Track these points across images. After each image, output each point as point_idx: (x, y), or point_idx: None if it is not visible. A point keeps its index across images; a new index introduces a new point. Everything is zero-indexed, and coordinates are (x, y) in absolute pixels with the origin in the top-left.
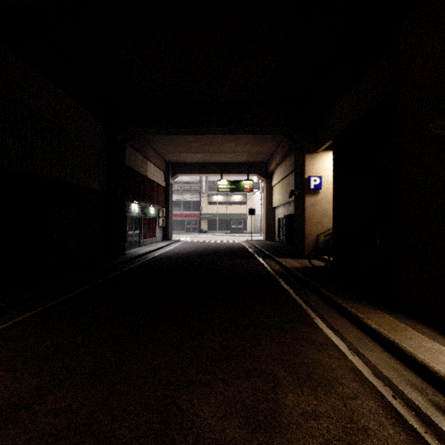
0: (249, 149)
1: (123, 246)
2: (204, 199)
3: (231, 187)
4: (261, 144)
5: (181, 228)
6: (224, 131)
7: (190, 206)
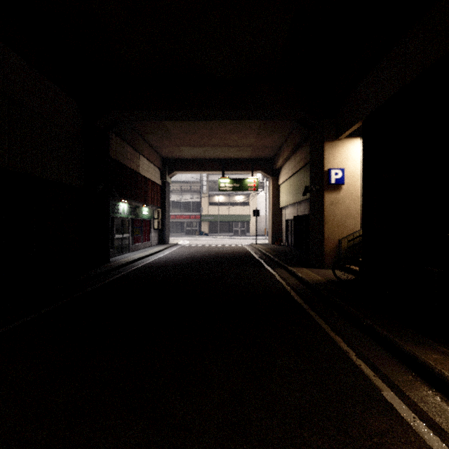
0: (254, 142)
1: (106, 252)
2: (205, 200)
3: (233, 185)
4: (267, 135)
5: (181, 230)
6: (227, 116)
7: (190, 207)
